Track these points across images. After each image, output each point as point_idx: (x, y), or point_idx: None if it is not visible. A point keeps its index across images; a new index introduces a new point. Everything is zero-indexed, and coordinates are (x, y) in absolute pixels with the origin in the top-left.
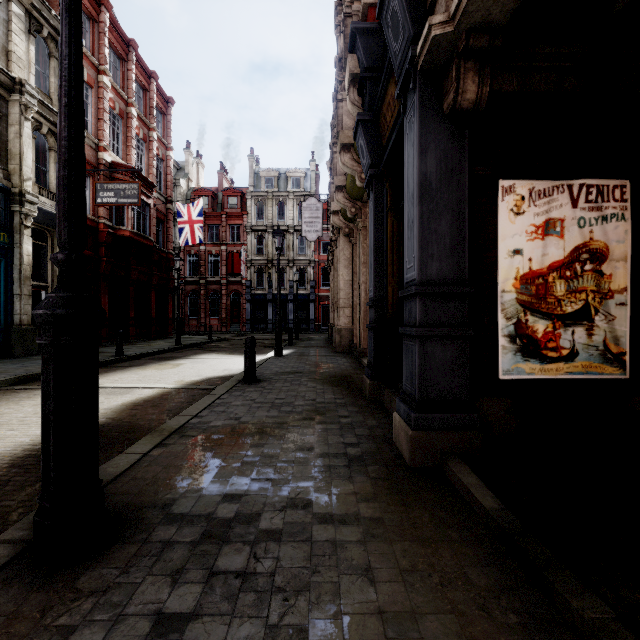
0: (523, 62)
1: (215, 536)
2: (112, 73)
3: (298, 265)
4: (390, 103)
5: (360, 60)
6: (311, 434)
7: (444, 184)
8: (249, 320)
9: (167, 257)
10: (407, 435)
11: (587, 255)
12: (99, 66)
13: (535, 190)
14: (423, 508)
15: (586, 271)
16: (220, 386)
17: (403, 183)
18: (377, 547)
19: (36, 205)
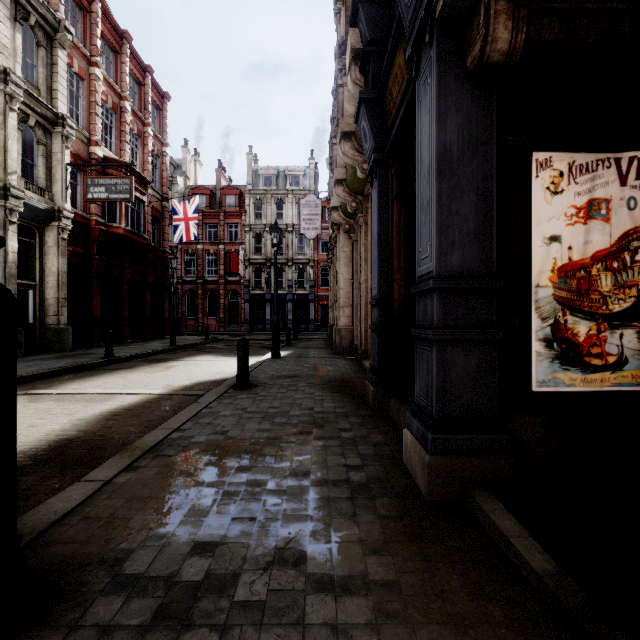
0: (567, 3)
1: (173, 615)
2: (105, 66)
3: (297, 264)
4: (397, 75)
5: (362, 33)
6: (307, 453)
7: (467, 156)
8: (247, 320)
9: (163, 256)
10: (423, 460)
11: (638, 243)
12: (91, 58)
13: (576, 164)
14: (450, 565)
15: (637, 262)
16: (209, 392)
17: (411, 168)
18: (394, 635)
19: (22, 200)
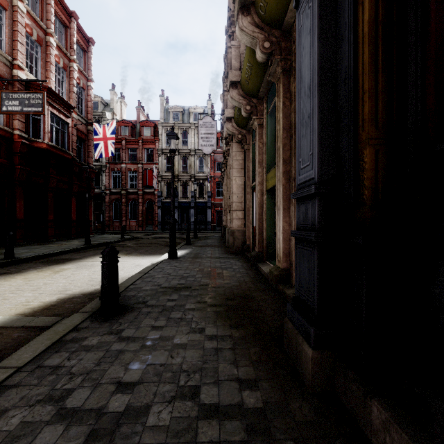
0: None
1: None
2: (31, 4)
3: (198, 180)
4: None
5: None
6: None
7: None
8: (160, 222)
9: (88, 170)
10: None
11: None
12: None
13: None
14: None
15: None
16: (44, 333)
17: None
18: None
19: None
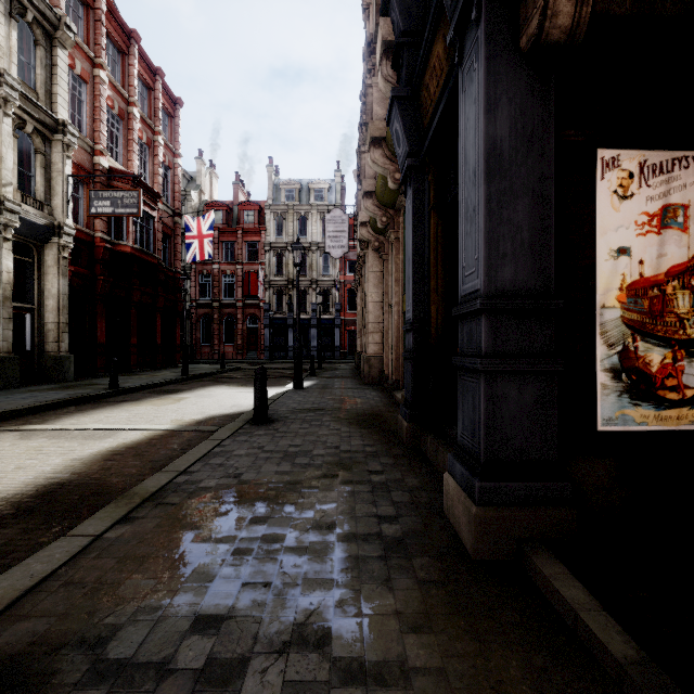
0: None
1: None
2: (111, 68)
3: (322, 286)
4: (435, 67)
5: (395, 23)
6: (333, 501)
7: (521, 154)
8: (267, 347)
9: (175, 277)
10: (469, 512)
11: None
12: (95, 59)
13: (648, 164)
14: (507, 646)
15: None
16: (223, 428)
17: (450, 174)
18: None
19: (18, 214)
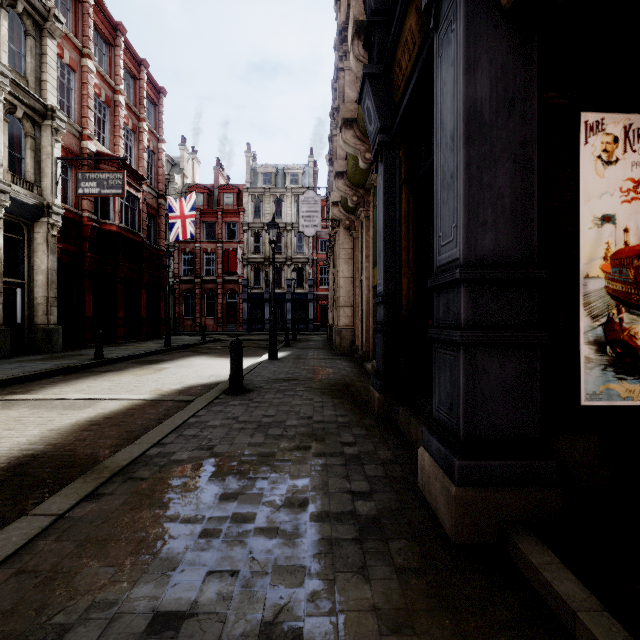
0: None
1: None
2: (98, 58)
3: (296, 263)
4: (407, 41)
5: (367, 3)
6: (305, 475)
7: (502, 116)
8: (246, 320)
9: (159, 254)
10: (447, 492)
11: None
12: (83, 49)
13: (633, 128)
14: None
15: None
16: (199, 398)
17: (421, 149)
18: None
19: (8, 194)
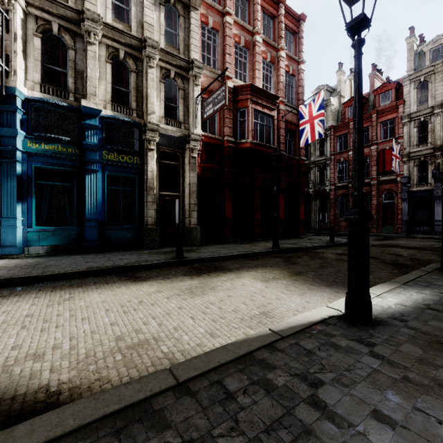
0: None
1: None
2: (241, 15)
3: None
4: None
5: None
6: None
7: None
8: (405, 221)
9: (298, 163)
10: None
11: None
12: (224, 11)
13: None
14: None
15: None
16: None
17: None
18: None
19: (157, 131)
